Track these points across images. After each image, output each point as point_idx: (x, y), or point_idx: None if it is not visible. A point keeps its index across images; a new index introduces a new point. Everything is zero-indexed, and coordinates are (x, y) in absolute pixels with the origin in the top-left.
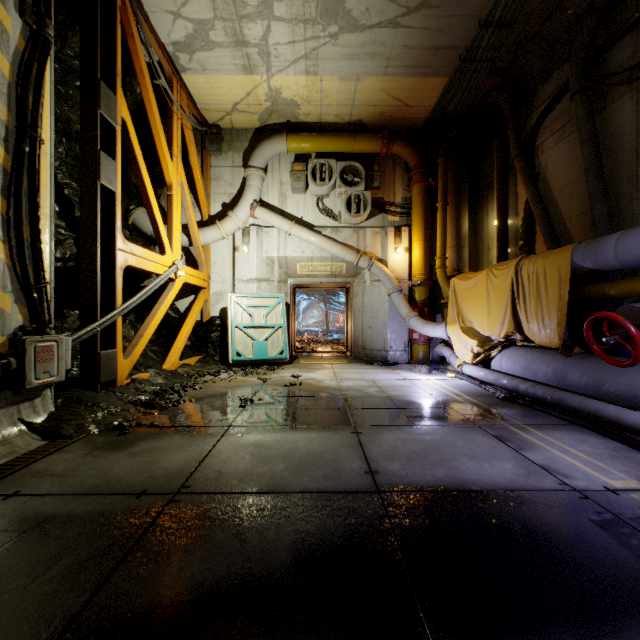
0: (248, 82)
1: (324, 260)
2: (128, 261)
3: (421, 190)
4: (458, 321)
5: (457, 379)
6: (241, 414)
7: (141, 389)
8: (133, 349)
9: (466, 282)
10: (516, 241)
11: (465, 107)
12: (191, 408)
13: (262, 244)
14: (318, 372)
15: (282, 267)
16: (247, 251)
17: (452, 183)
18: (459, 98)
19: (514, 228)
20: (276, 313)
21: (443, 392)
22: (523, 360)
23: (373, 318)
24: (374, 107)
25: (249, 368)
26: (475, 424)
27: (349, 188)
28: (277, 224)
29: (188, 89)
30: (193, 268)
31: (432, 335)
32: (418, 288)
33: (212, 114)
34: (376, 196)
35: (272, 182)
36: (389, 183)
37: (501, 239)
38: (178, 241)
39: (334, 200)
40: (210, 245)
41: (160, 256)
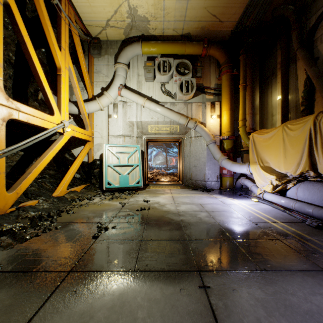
0: (114, 1)
1: (165, 123)
2: (12, 115)
3: (228, 77)
4: (258, 162)
5: (260, 203)
6: (90, 248)
7: (22, 216)
8: (19, 184)
9: (263, 135)
10: (296, 108)
11: (258, 21)
12: (50, 238)
13: (126, 113)
14: (161, 196)
15: (139, 128)
16: (116, 117)
17: (249, 72)
18: (256, 13)
19: (294, 99)
20: (135, 157)
21: (259, 217)
22: (322, 193)
23: (196, 160)
24: (198, 22)
25: (116, 193)
26: (322, 268)
27: (181, 76)
28: (135, 100)
29: (75, 8)
30: (83, 128)
31: (238, 171)
32: (226, 141)
33: (93, 29)
34: (198, 83)
35: (132, 74)
36: (206, 75)
37: (284, 107)
38: (66, 107)
39: (172, 85)
40: (93, 114)
41: (48, 115)
